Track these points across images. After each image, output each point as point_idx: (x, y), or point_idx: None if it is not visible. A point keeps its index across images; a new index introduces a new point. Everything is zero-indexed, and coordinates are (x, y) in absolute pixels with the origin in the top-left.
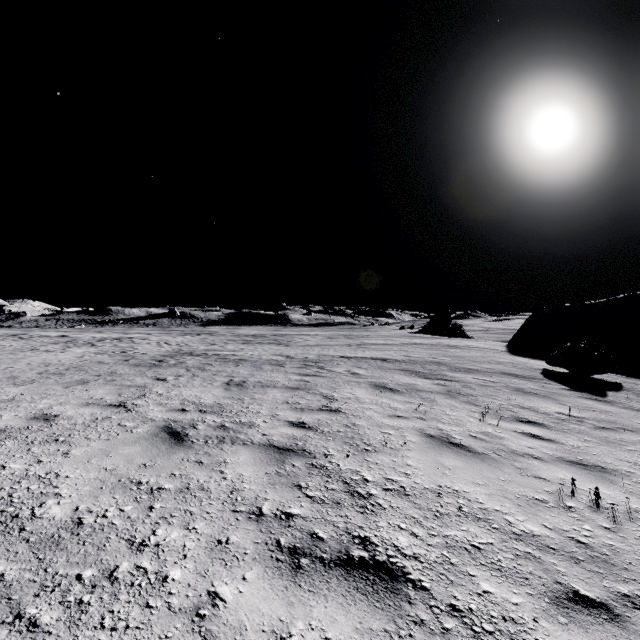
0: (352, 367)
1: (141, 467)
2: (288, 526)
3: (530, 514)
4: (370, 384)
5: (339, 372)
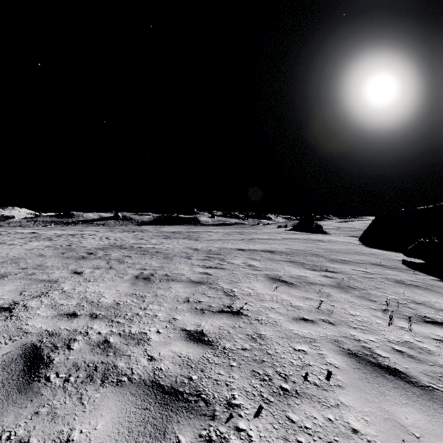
0: (247, 259)
1: None
2: None
3: None
4: (266, 277)
5: (237, 264)
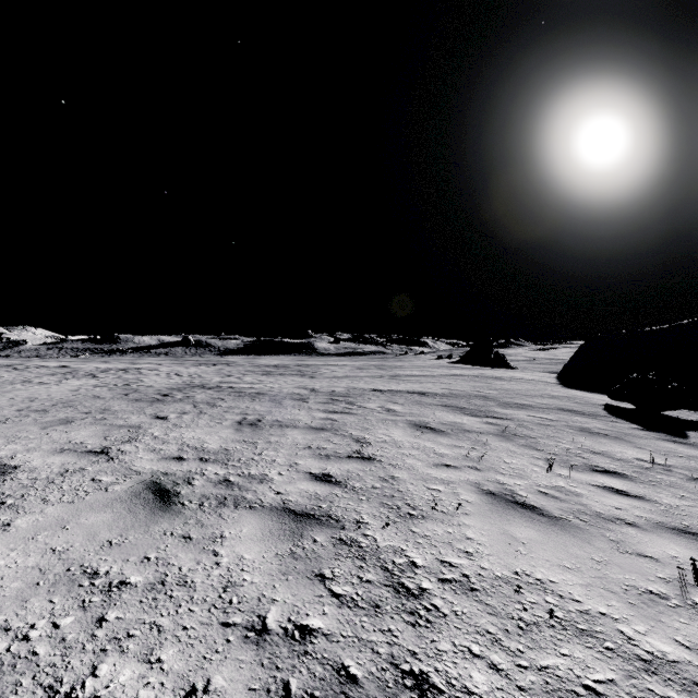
0: (386, 402)
1: (104, 546)
2: (303, 653)
3: (651, 620)
4: (409, 423)
5: (371, 408)
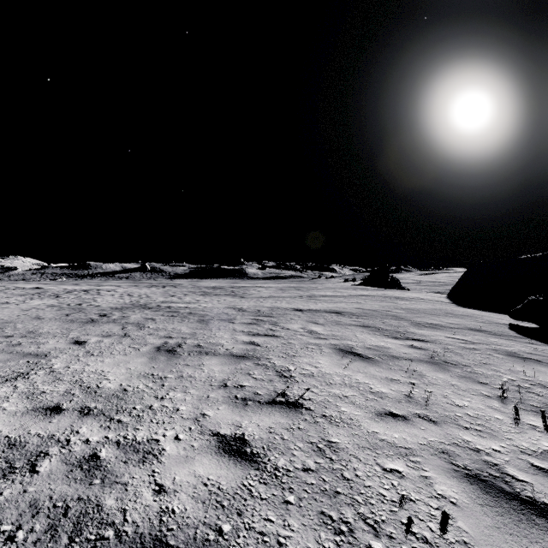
0: (307, 323)
1: None
2: None
3: None
4: (333, 348)
5: (294, 330)
